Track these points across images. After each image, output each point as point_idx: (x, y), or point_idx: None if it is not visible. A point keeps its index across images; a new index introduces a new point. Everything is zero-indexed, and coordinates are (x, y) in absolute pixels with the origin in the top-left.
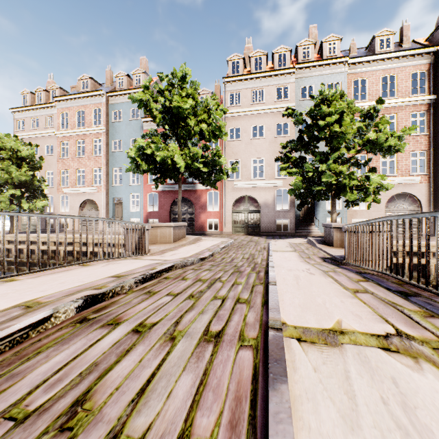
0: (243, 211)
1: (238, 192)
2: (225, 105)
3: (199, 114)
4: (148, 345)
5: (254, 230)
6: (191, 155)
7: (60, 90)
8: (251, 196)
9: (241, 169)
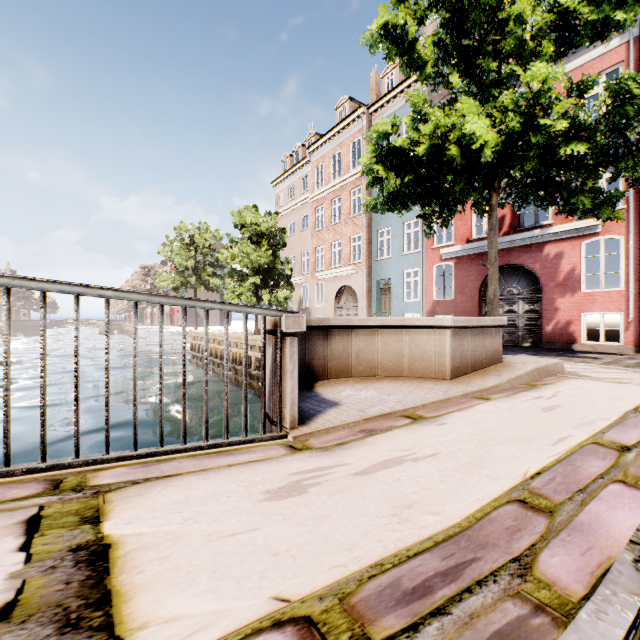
0: None
1: None
2: None
3: None
4: None
5: None
6: (523, 104)
7: (315, 137)
8: None
9: None
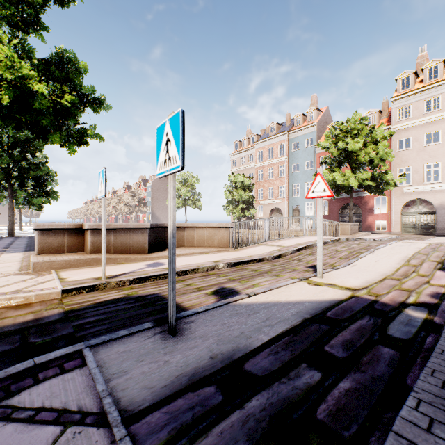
0: (414, 213)
1: (408, 196)
2: (393, 121)
3: (368, 144)
4: (365, 243)
5: (427, 230)
6: (362, 176)
7: (256, 136)
8: (423, 199)
9: (412, 175)
